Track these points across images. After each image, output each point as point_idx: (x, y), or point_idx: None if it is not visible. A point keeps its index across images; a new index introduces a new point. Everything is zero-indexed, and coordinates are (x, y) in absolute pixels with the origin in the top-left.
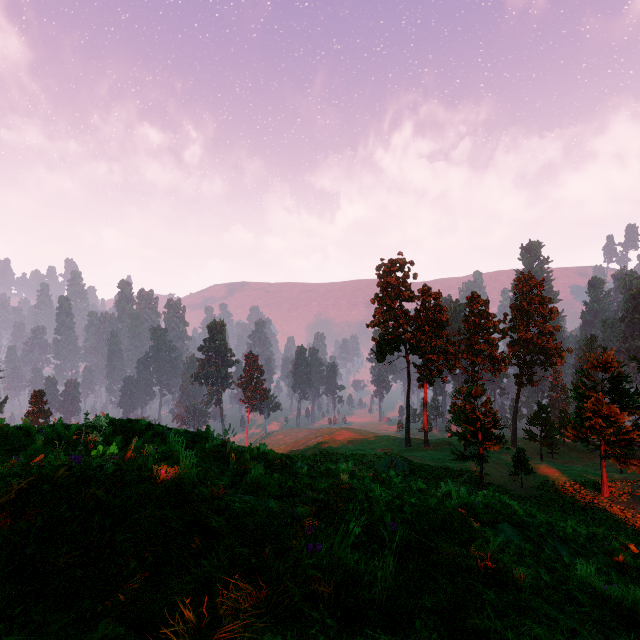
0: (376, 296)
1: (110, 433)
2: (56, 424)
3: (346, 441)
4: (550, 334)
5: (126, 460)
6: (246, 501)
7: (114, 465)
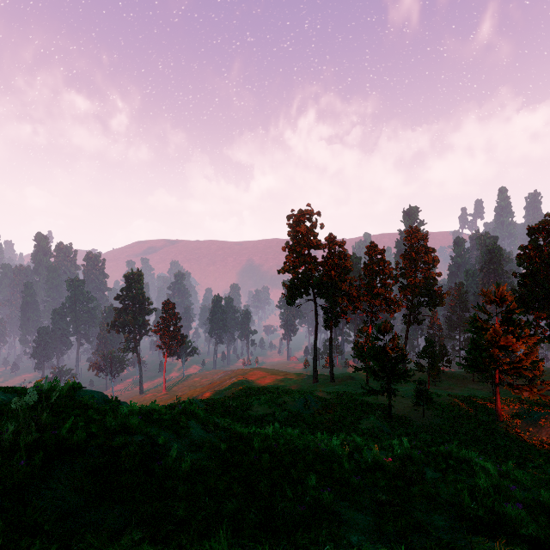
0: (287, 244)
1: None
2: None
3: (259, 380)
4: (433, 279)
5: None
6: None
7: None
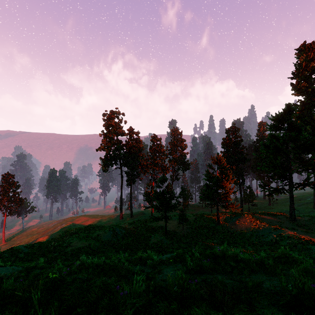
0: (102, 131)
1: None
2: None
3: (83, 223)
4: (185, 156)
5: None
6: None
7: None
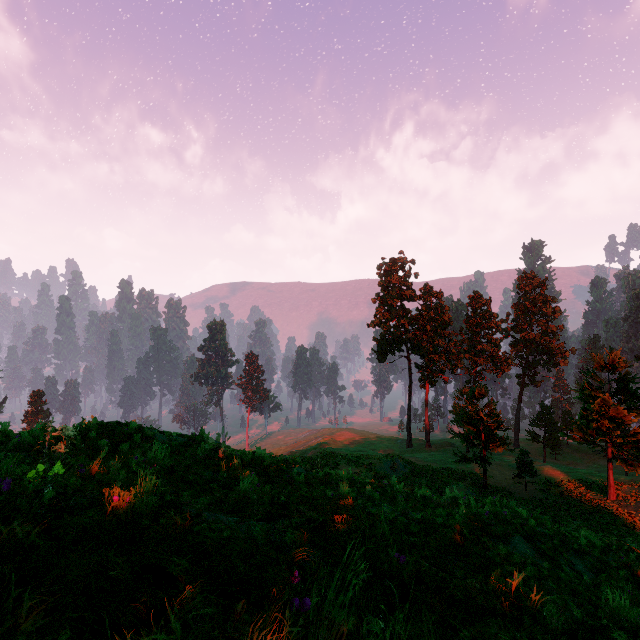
0: (377, 295)
1: (95, 438)
2: (34, 429)
3: (347, 442)
4: (553, 334)
5: (93, 474)
6: (222, 531)
7: (57, 489)
